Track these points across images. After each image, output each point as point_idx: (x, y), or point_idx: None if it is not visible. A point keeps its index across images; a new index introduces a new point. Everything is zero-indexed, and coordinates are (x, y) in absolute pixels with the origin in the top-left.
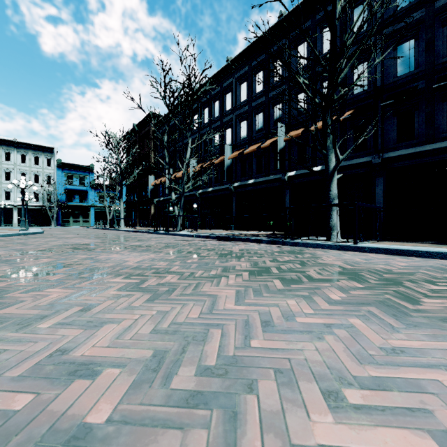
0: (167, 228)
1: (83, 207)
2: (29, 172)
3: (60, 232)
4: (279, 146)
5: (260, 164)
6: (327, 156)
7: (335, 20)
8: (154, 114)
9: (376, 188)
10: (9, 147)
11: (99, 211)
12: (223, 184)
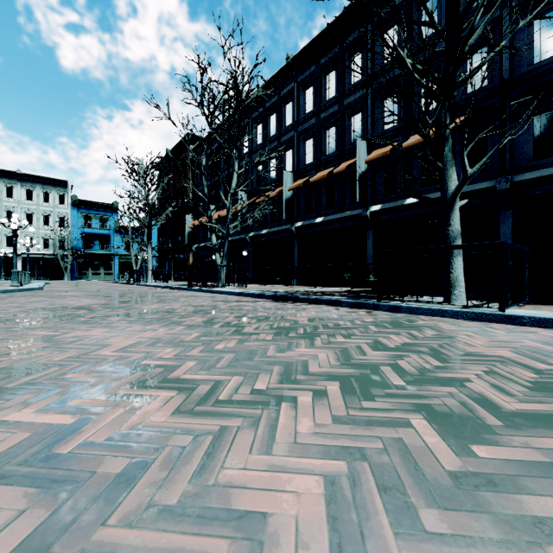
0: (205, 282)
1: (104, 255)
2: (37, 211)
3: (65, 288)
4: (358, 170)
5: (332, 196)
6: (445, 172)
7: None
8: (187, 127)
9: (502, 225)
10: (11, 179)
11: (125, 261)
12: (282, 224)
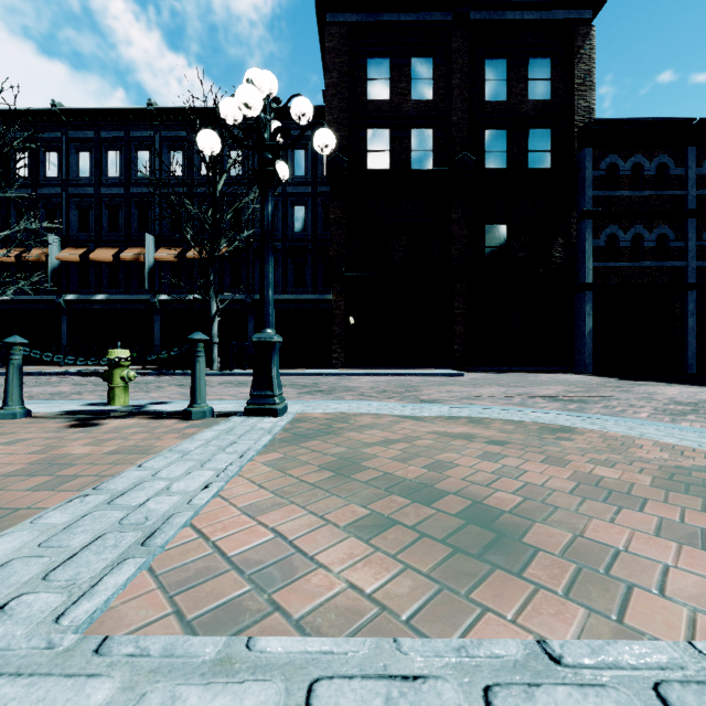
0: None
1: None
2: None
3: None
4: (148, 262)
5: (116, 276)
6: (210, 303)
7: (217, 198)
8: None
9: (249, 324)
10: None
11: None
12: (40, 292)
